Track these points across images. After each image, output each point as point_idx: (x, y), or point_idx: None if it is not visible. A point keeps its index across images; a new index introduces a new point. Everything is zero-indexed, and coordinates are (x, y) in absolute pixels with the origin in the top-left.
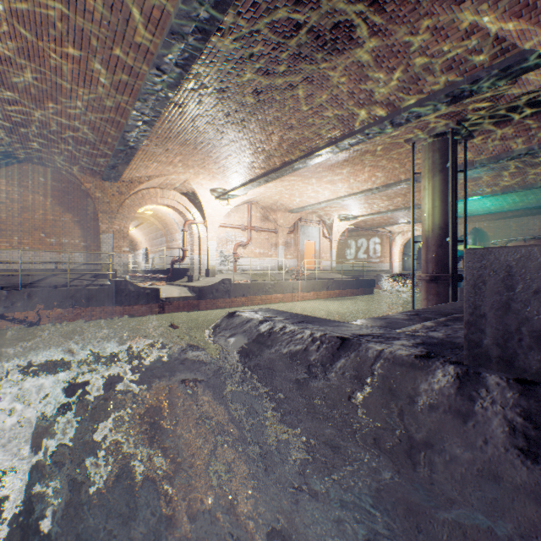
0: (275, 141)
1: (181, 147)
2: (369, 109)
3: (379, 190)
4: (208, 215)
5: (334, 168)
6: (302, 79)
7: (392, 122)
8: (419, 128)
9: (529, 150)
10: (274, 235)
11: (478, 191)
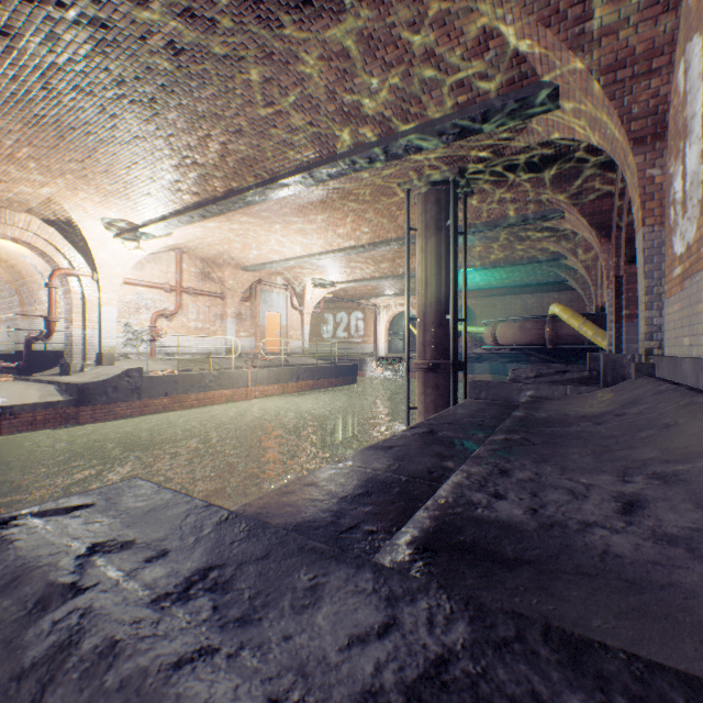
0: (215, 151)
1: (27, 128)
2: (357, 124)
3: (366, 249)
4: (101, 262)
5: (307, 211)
6: (255, 46)
7: (387, 151)
8: (417, 170)
9: (526, 219)
10: (220, 302)
11: (471, 262)
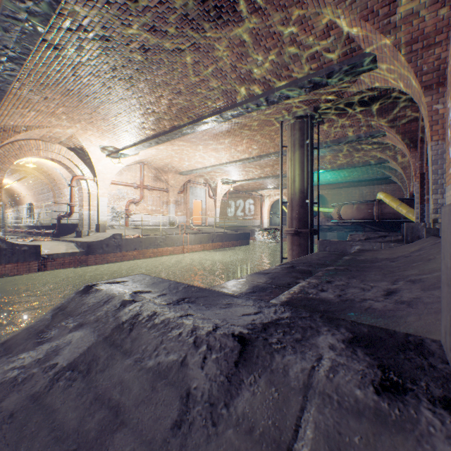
0: (165, 104)
1: (63, 97)
2: (249, 85)
3: (255, 160)
4: (98, 171)
5: (218, 137)
6: (189, 44)
7: (267, 100)
8: (287, 110)
9: (359, 137)
10: (165, 194)
11: (324, 166)
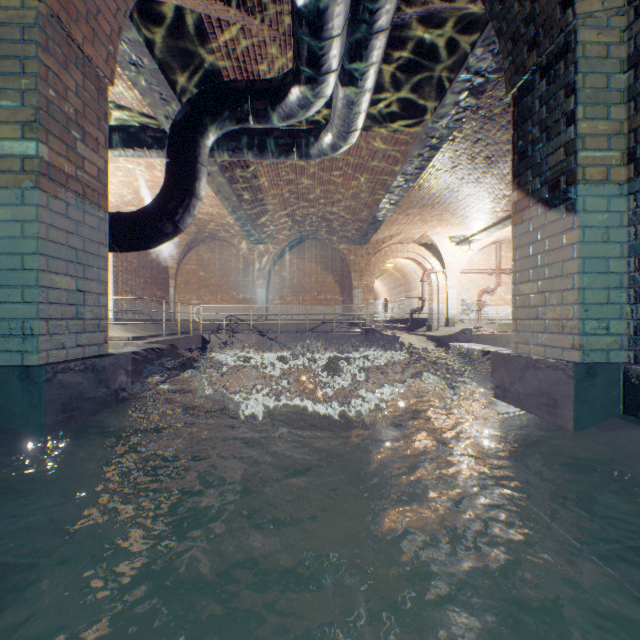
0: None
1: (419, 210)
2: None
3: None
4: (447, 262)
5: None
6: None
7: None
8: None
9: None
10: None
11: None
